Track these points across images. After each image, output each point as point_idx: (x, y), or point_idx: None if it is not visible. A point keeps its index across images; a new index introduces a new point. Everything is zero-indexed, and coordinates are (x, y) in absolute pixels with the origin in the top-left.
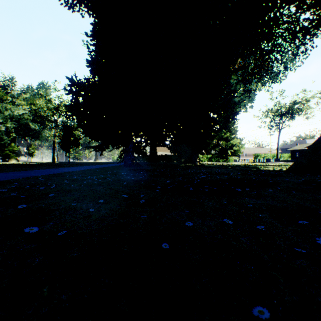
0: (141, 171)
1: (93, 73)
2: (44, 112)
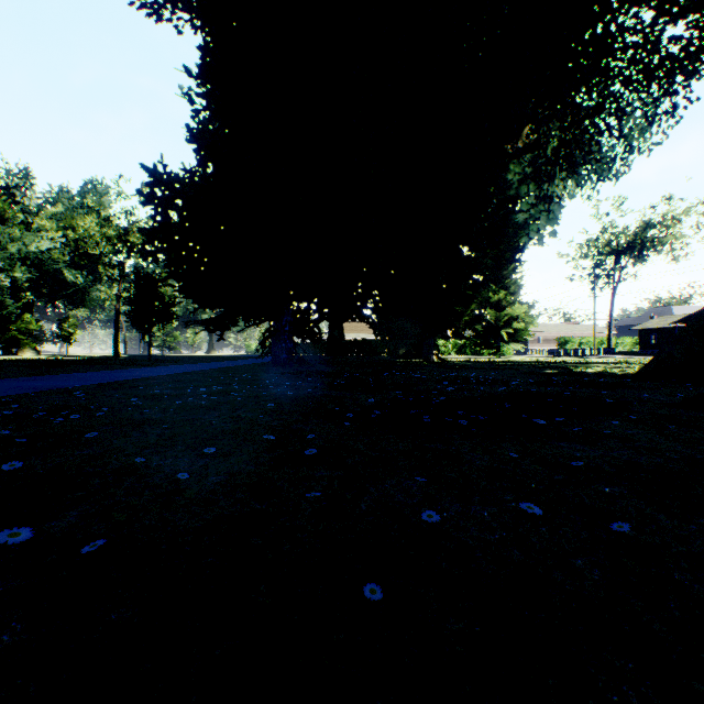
0: (310, 377)
1: (202, 158)
2: (96, 246)
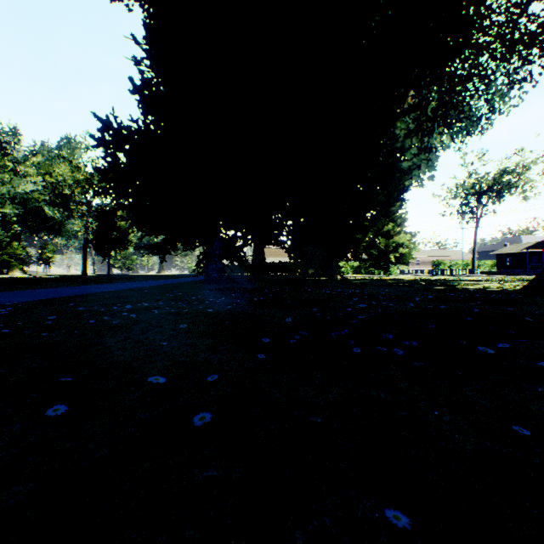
0: (233, 293)
1: (144, 107)
2: (69, 188)
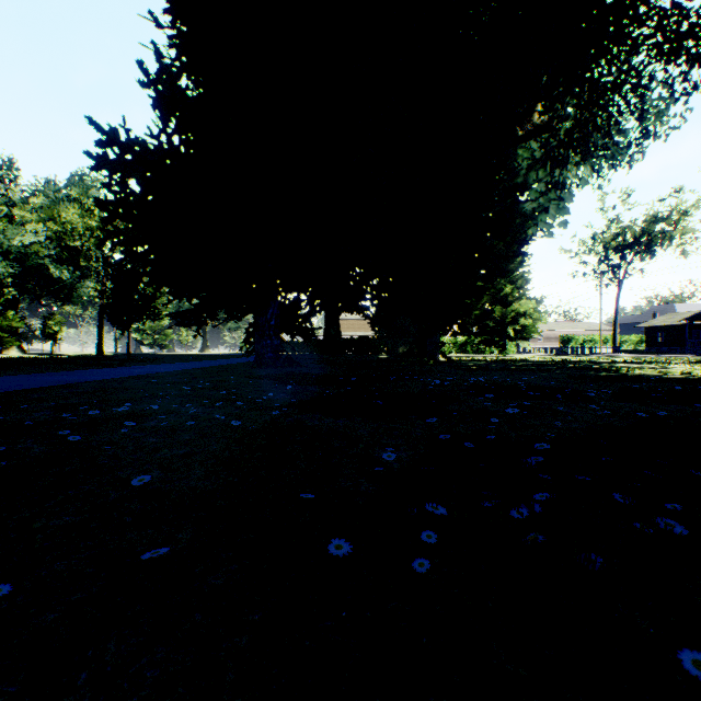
0: (290, 383)
1: (162, 108)
2: (79, 238)
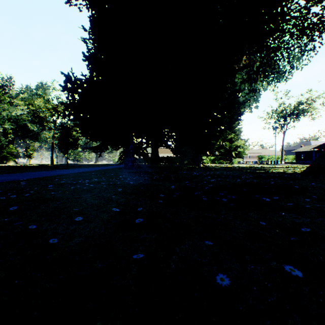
0: (142, 174)
1: (90, 68)
2: (43, 113)
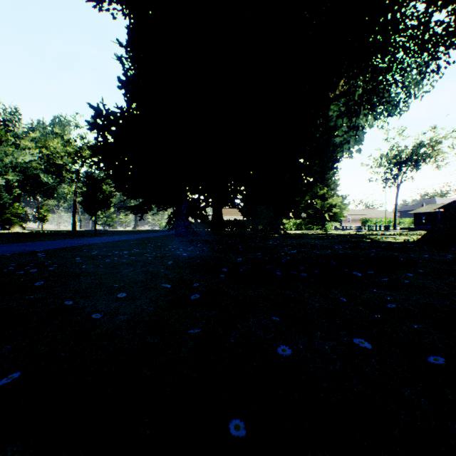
0: (199, 243)
1: (128, 99)
2: (61, 158)
